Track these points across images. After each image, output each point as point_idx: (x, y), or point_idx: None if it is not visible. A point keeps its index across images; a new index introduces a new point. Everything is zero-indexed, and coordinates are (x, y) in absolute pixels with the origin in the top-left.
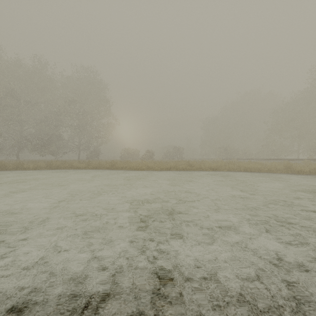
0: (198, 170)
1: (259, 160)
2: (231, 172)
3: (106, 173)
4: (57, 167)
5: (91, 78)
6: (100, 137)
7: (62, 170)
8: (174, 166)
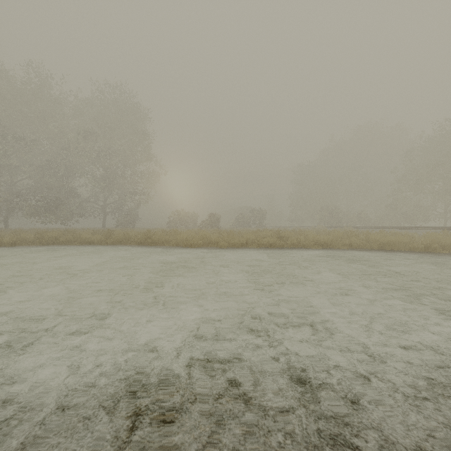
0: (295, 247)
1: (393, 229)
2: (357, 251)
3: (132, 253)
4: (52, 240)
5: (122, 102)
6: (137, 193)
7: (60, 246)
8: (253, 239)
